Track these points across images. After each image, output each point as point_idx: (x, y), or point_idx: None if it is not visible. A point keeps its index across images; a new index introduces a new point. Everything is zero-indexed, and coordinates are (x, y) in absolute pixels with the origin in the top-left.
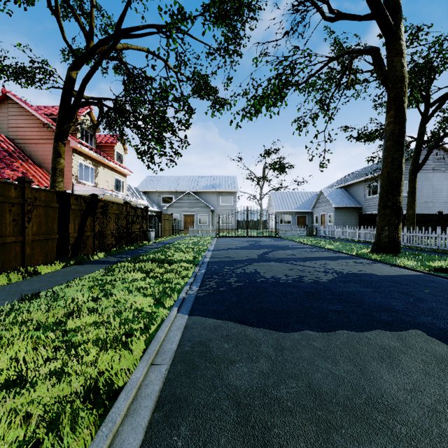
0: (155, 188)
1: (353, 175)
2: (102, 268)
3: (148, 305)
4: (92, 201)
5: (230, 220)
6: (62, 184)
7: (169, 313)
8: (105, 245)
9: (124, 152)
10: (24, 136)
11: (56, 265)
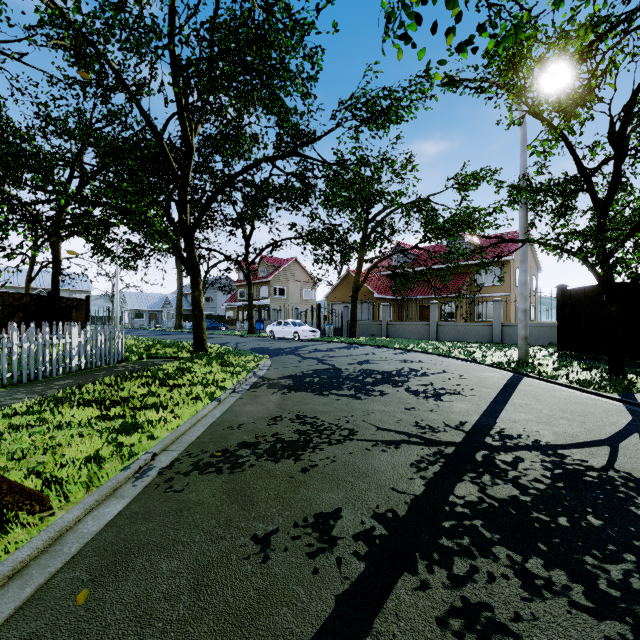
0: None
1: None
2: None
3: None
4: None
5: None
6: None
7: None
8: None
9: None
10: None
11: None
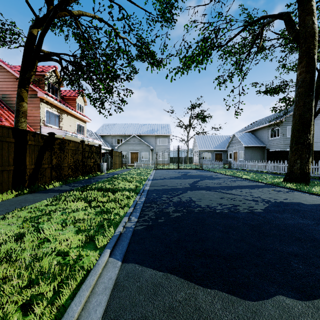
0: (109, 133)
1: (257, 122)
2: (51, 197)
3: (77, 246)
4: (49, 138)
5: (165, 157)
6: (25, 124)
7: (98, 259)
8: (62, 175)
9: (84, 104)
10: (2, 89)
11: (7, 194)
